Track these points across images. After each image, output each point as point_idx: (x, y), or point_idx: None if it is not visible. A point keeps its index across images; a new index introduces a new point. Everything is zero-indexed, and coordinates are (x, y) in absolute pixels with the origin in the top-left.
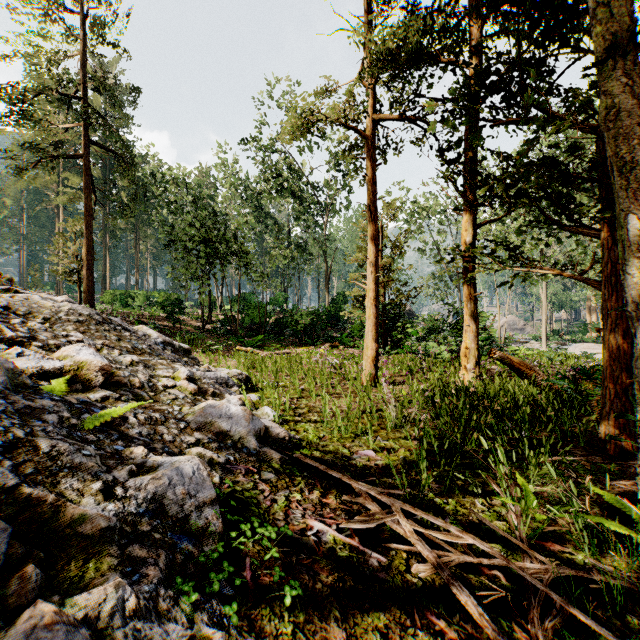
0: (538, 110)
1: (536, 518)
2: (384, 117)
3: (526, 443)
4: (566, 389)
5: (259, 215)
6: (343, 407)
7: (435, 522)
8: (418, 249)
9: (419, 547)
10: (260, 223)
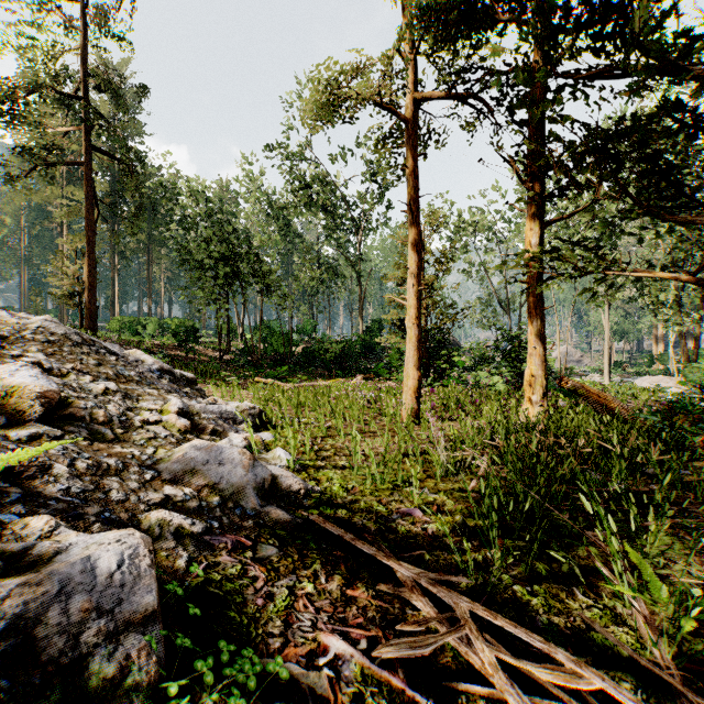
0: (640, 50)
1: (681, 625)
2: (428, 96)
3: (632, 500)
4: (662, 426)
5: (285, 233)
6: (378, 449)
7: (530, 641)
8: (463, 271)
9: (512, 699)
10: (286, 242)
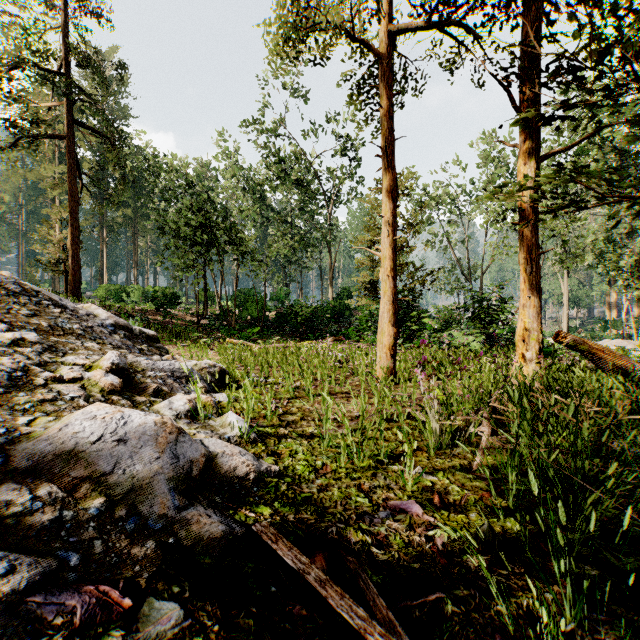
0: None
1: None
2: (405, 28)
3: None
4: None
5: (260, 206)
6: (353, 412)
7: None
8: (427, 241)
9: None
10: (261, 215)
